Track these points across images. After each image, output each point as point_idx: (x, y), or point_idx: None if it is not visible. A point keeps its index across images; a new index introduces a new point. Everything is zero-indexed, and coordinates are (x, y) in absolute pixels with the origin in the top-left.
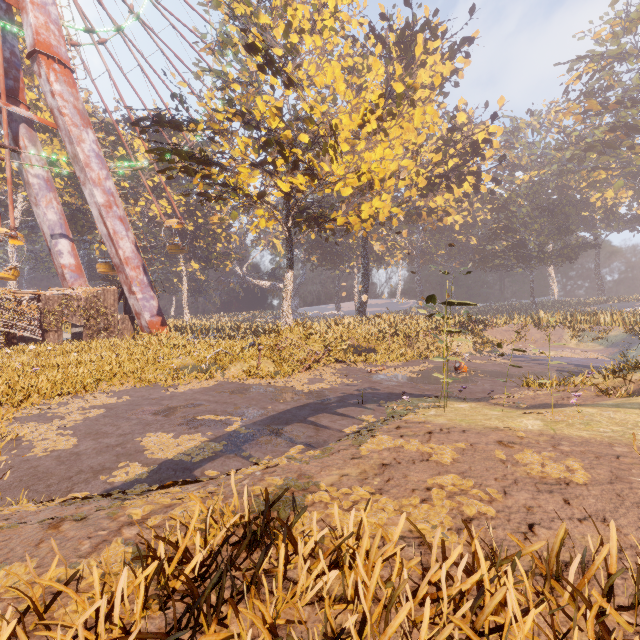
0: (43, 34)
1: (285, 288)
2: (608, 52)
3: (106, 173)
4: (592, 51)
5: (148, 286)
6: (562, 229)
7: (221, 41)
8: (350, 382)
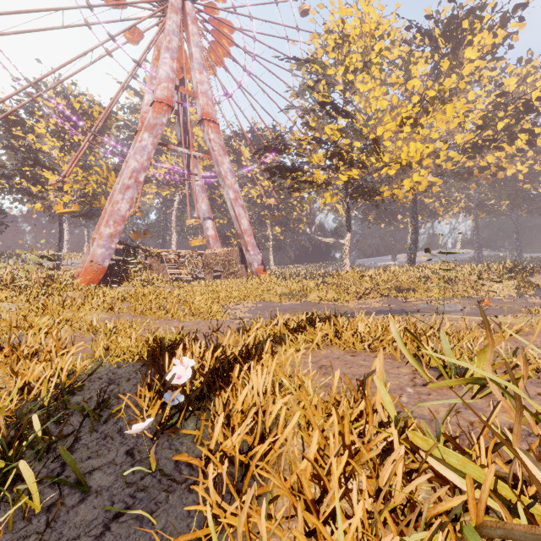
0: (206, 108)
1: (344, 245)
2: None
3: (234, 180)
4: None
5: (256, 246)
6: None
7: (302, 89)
8: (387, 305)
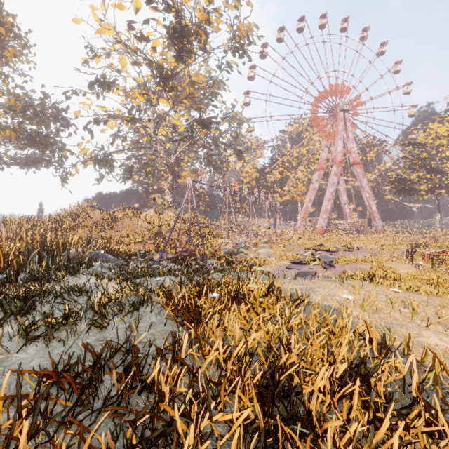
0: (355, 159)
1: (436, 219)
2: None
3: (368, 188)
4: None
5: (379, 218)
6: None
7: (412, 153)
8: None
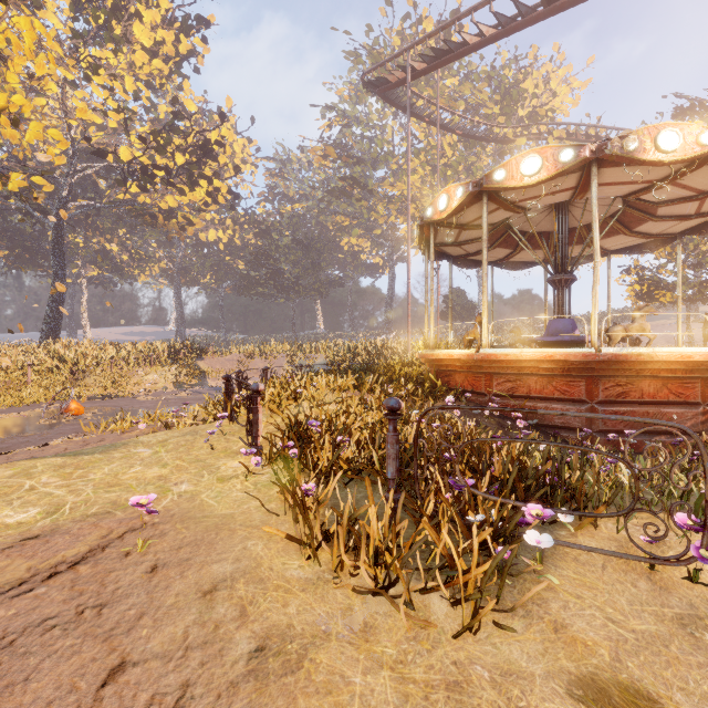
0: None
1: None
2: (347, 111)
3: None
4: (336, 105)
5: None
6: (314, 264)
7: None
8: None
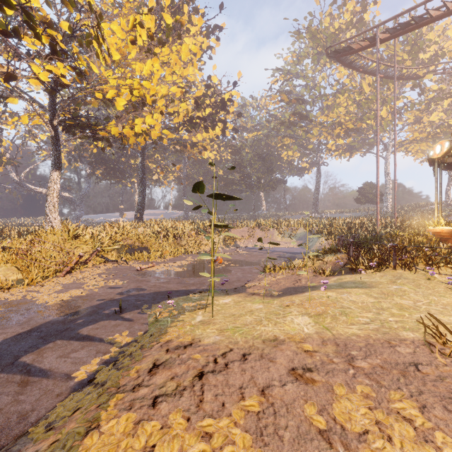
0: None
1: (50, 188)
2: (291, 70)
3: None
4: (284, 67)
5: None
6: (269, 170)
7: None
8: (115, 284)
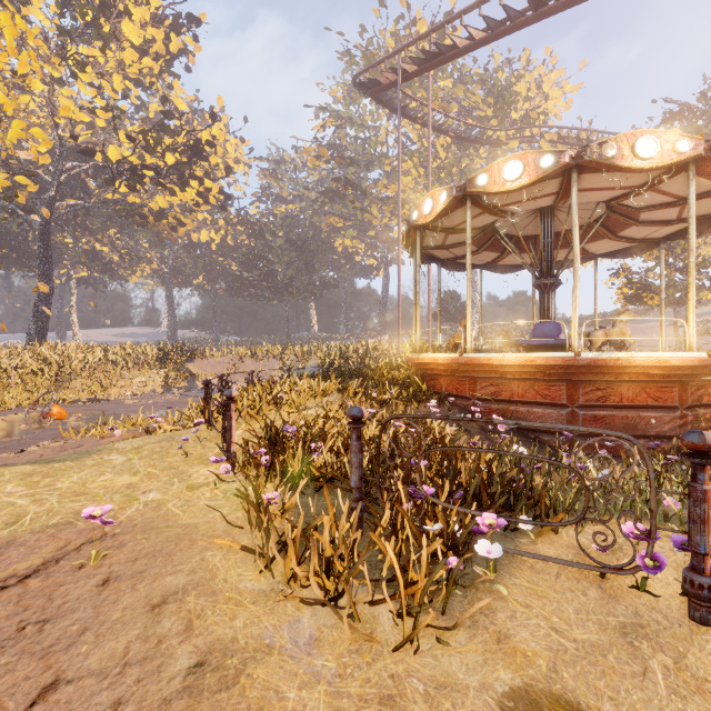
0: None
1: None
2: (341, 112)
3: None
4: (329, 105)
5: None
6: (308, 265)
7: None
8: None
